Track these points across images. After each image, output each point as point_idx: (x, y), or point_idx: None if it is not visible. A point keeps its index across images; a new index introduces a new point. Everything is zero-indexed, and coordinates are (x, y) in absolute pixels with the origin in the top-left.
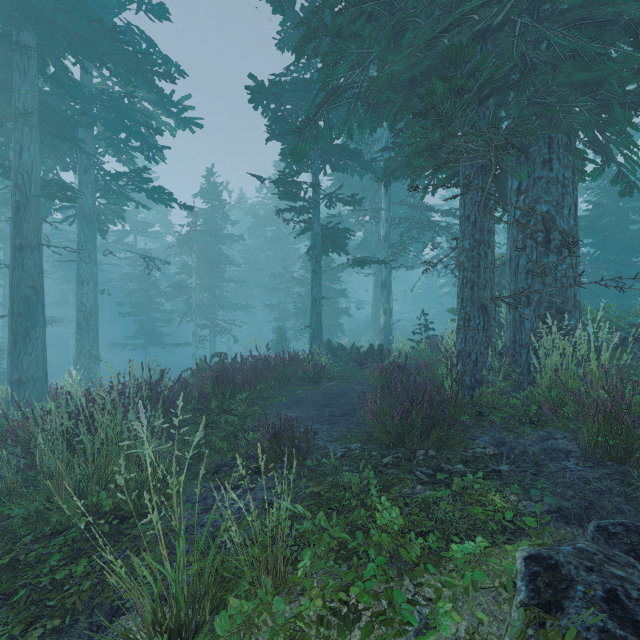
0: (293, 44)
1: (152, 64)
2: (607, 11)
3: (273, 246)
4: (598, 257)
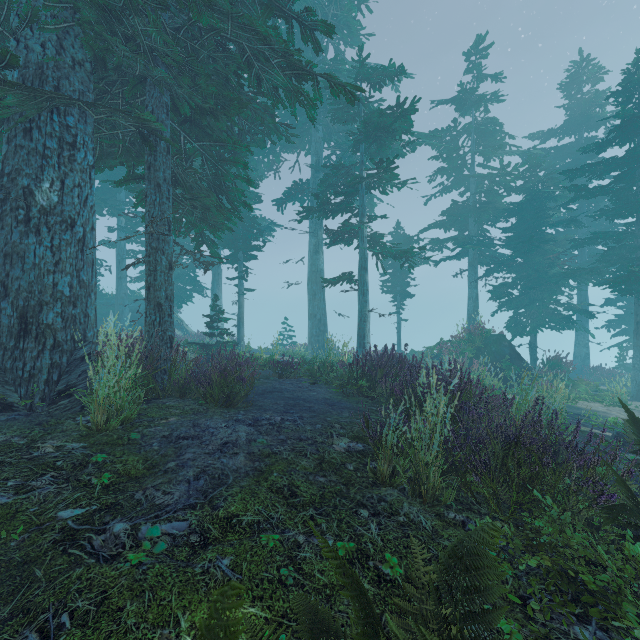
0: None
1: None
2: None
3: None
4: None
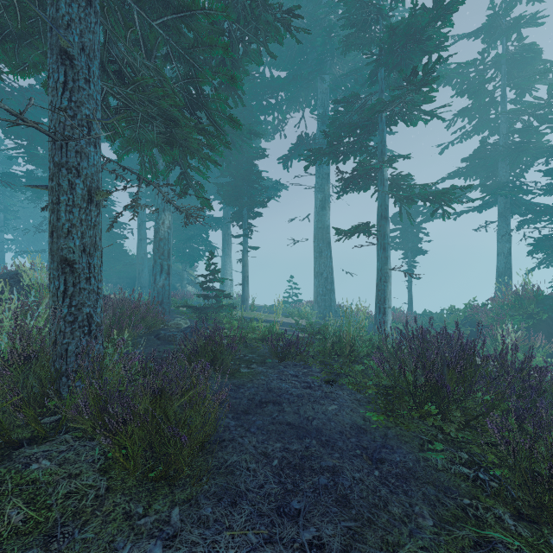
0: None
1: None
2: None
3: None
4: None
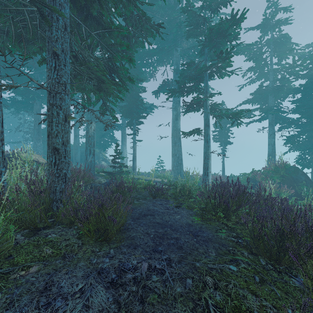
0: None
1: None
2: None
3: None
4: None
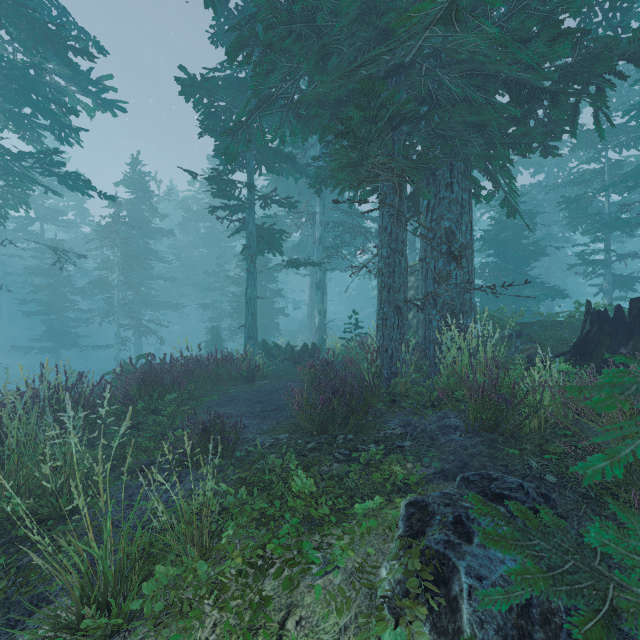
0: (227, 40)
1: (66, 37)
2: (489, 68)
3: (207, 243)
4: (499, 266)
